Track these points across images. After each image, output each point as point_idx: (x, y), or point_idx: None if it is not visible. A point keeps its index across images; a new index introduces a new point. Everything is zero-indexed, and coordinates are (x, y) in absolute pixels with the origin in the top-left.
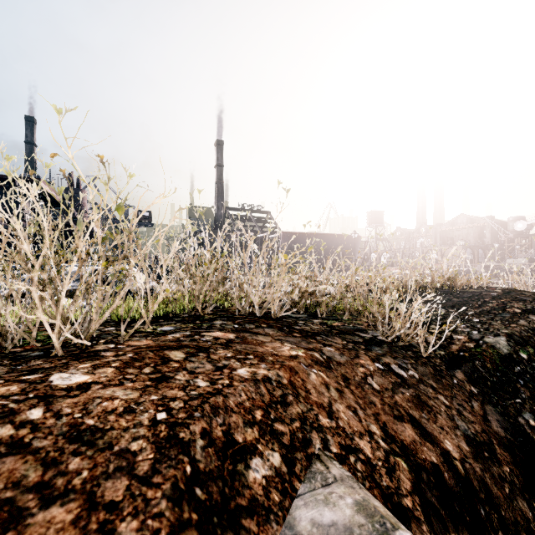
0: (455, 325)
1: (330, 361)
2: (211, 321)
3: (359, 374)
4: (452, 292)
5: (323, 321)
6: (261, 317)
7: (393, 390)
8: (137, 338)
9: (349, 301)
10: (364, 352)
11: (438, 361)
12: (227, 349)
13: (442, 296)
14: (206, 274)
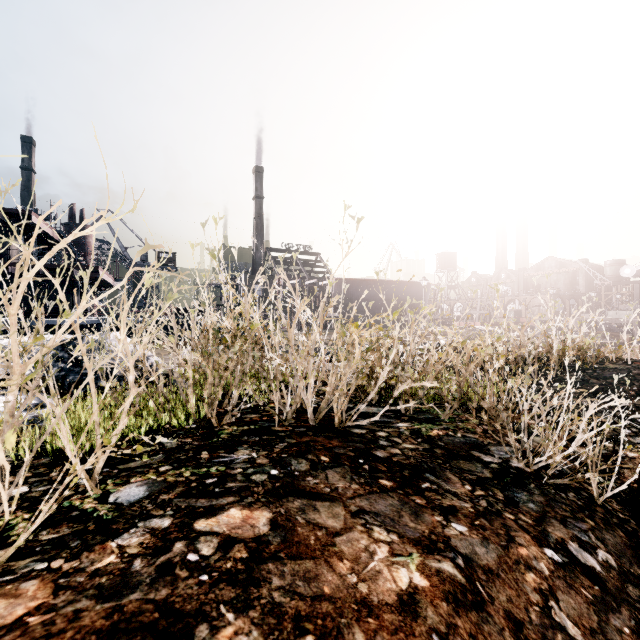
0: (614, 429)
1: (473, 572)
2: (230, 451)
3: (532, 599)
4: (584, 368)
5: (413, 426)
6: (317, 429)
7: (604, 632)
8: (29, 560)
9: (453, 394)
10: (513, 514)
11: (616, 506)
12: (247, 610)
13: (572, 374)
14: (225, 358)
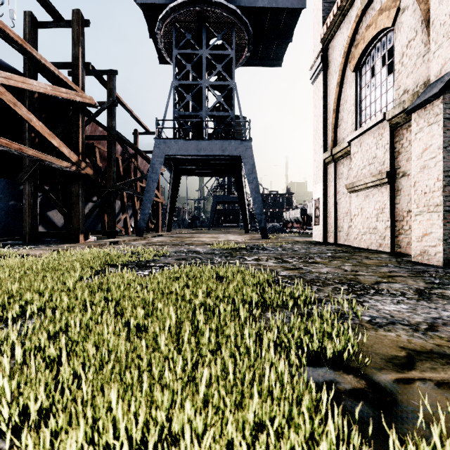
0: None
1: None
2: None
3: None
4: None
5: None
6: None
7: None
8: None
9: None
10: None
11: None
12: None
13: None
14: None
